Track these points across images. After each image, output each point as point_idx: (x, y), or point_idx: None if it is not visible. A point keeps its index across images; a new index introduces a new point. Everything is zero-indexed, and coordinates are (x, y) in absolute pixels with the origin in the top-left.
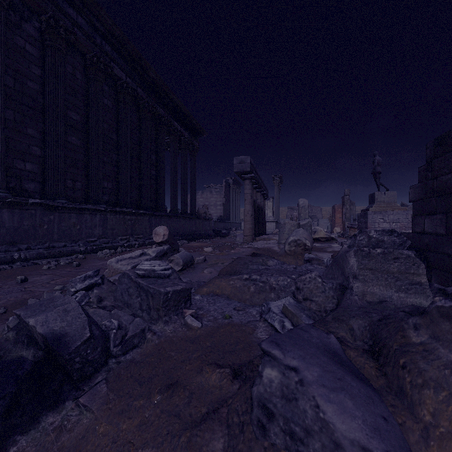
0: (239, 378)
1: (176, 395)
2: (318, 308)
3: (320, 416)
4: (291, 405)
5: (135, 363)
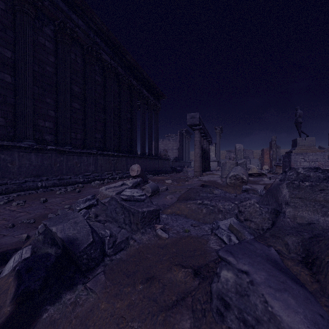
0: (199, 277)
1: (153, 285)
2: (256, 227)
3: (269, 309)
4: (243, 299)
5: (122, 261)
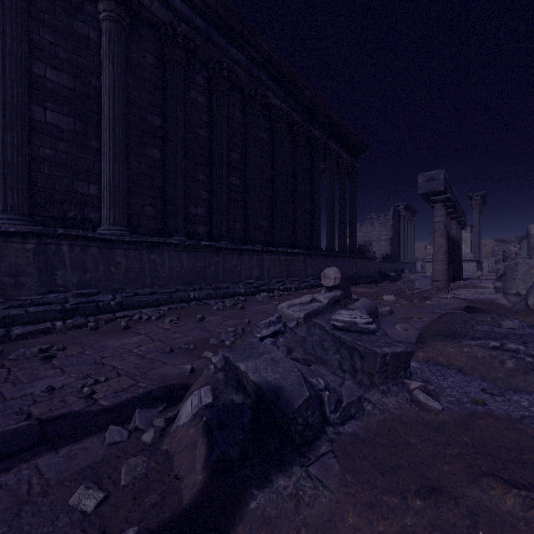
0: None
1: (442, 506)
2: None
3: None
4: None
5: (360, 440)
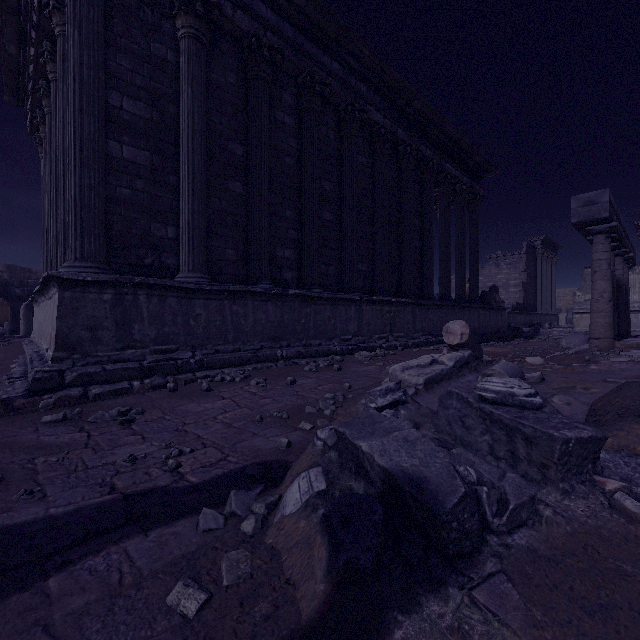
0: None
1: None
2: None
3: None
4: None
5: (542, 559)
